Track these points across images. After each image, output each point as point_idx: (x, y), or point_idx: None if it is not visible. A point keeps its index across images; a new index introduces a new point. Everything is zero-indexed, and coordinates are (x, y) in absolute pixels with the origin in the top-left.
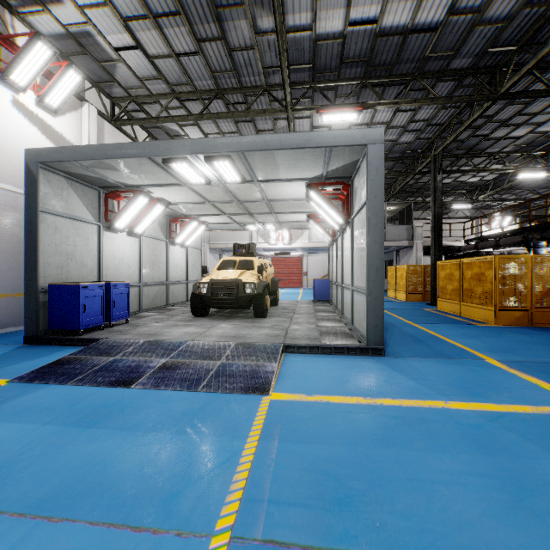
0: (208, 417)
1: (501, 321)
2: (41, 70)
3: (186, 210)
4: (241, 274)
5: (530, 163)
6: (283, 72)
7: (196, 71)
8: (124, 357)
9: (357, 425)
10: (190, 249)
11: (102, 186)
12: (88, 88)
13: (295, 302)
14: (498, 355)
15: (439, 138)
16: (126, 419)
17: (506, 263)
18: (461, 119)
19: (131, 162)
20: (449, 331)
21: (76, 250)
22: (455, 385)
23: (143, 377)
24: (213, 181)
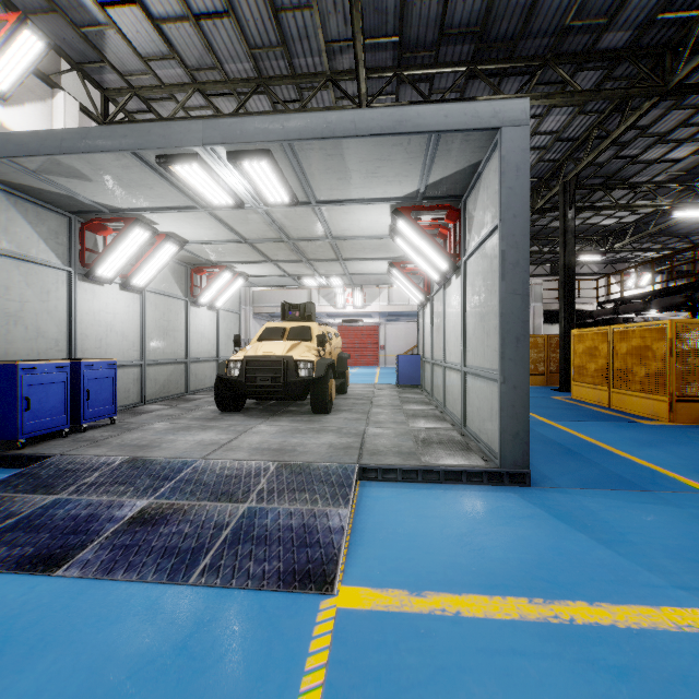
0: (191, 677)
1: (678, 418)
2: None
3: (213, 255)
4: (293, 348)
5: (688, 198)
6: (355, 42)
7: (226, 47)
8: (73, 496)
9: None
10: (223, 313)
11: (75, 211)
12: (65, 70)
13: (371, 387)
14: None
15: (571, 159)
16: None
17: (686, 331)
18: (605, 130)
19: (107, 164)
20: (608, 434)
21: (27, 309)
22: (689, 558)
23: (89, 546)
24: (247, 203)
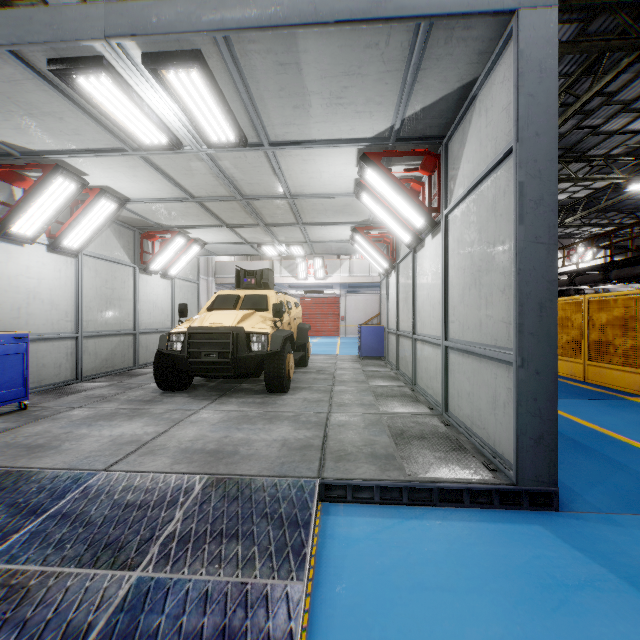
0: None
1: None
2: None
3: (161, 217)
4: (246, 318)
5: None
6: None
7: None
8: None
9: None
10: (178, 282)
11: None
12: None
13: (332, 358)
14: None
15: None
16: None
17: None
18: (574, 93)
19: None
20: (606, 417)
21: None
22: None
23: None
24: (187, 145)
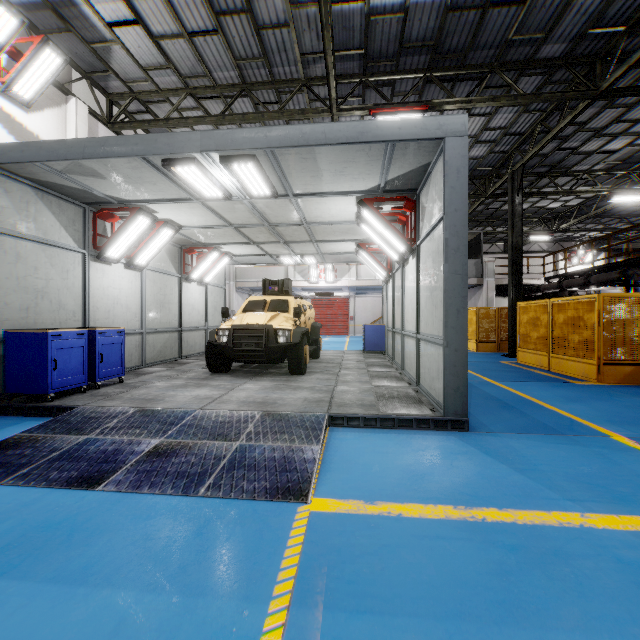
0: (207, 550)
1: (606, 379)
2: (5, 47)
3: (203, 238)
4: (273, 318)
5: (625, 184)
6: (326, 56)
7: (215, 58)
8: (100, 437)
9: (455, 568)
10: (210, 287)
11: (88, 202)
12: (76, 78)
13: (341, 353)
14: (623, 428)
15: (518, 151)
16: (70, 557)
17: (612, 304)
18: (547, 126)
19: (120, 165)
20: (542, 392)
21: (51, 286)
22: (583, 481)
23: (119, 471)
24: (235, 195)
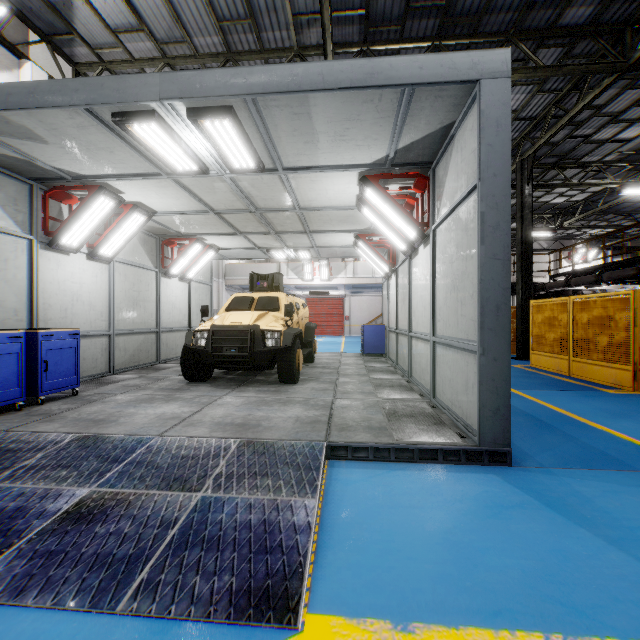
0: None
1: None
2: None
3: (182, 227)
4: (260, 318)
5: (635, 177)
6: (322, 11)
7: (194, 20)
8: (6, 484)
9: None
10: (194, 284)
11: (37, 178)
12: (34, 41)
13: (337, 355)
14: None
15: (528, 138)
16: None
17: None
18: (563, 108)
19: (60, 123)
20: (576, 404)
21: None
22: None
23: (6, 553)
24: (213, 170)
